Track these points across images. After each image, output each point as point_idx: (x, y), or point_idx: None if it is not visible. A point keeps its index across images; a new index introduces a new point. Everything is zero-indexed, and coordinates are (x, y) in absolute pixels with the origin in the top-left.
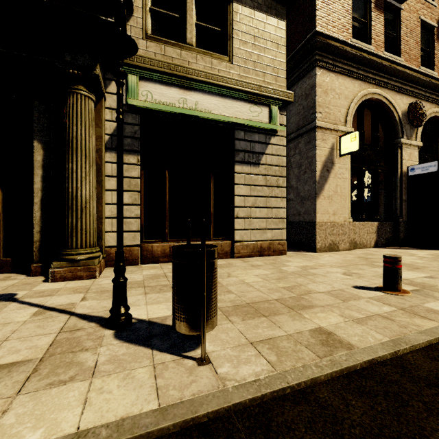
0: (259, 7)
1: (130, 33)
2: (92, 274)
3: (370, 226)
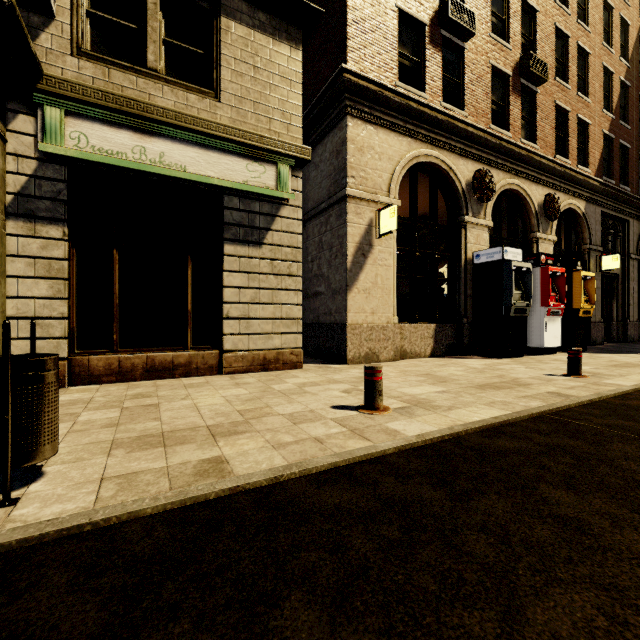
0: (262, 27)
1: (51, 45)
2: None
3: (425, 329)
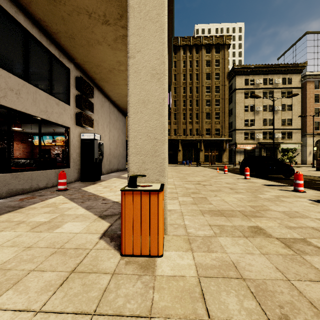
0: (296, 131)
1: (279, 140)
2: None
3: None
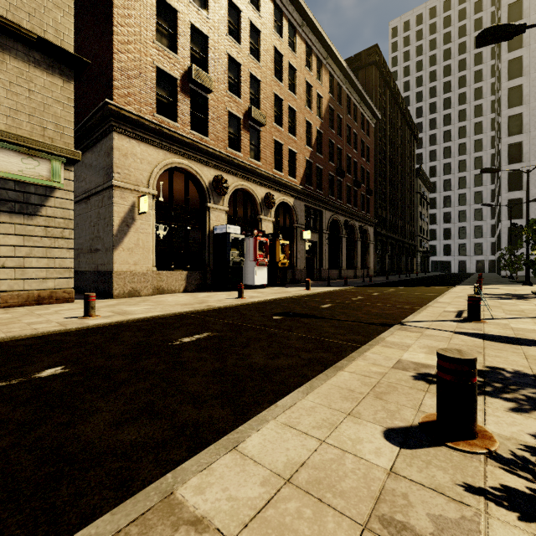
0: (37, 63)
1: None
2: None
3: (179, 275)
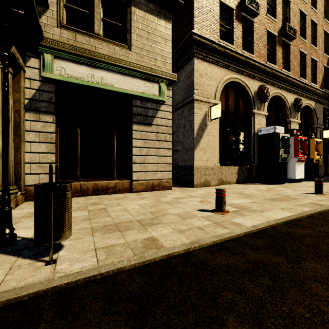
0: (151, 12)
1: (47, 22)
2: None
3: (233, 169)
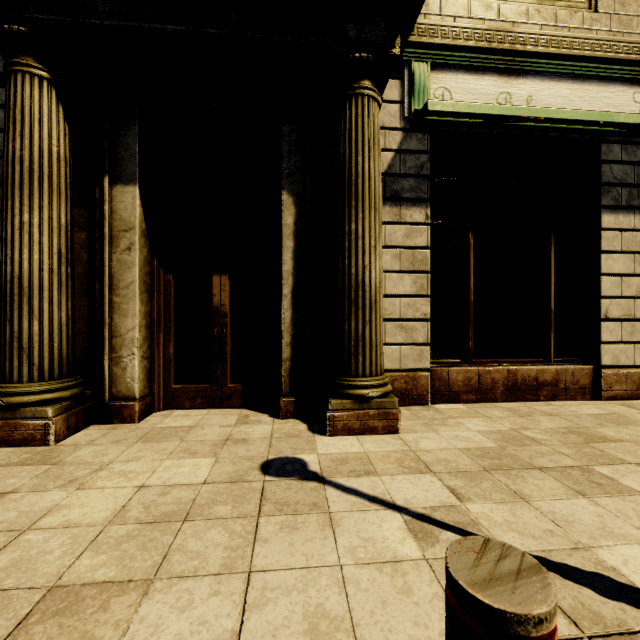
0: None
1: None
2: (392, 424)
3: None
